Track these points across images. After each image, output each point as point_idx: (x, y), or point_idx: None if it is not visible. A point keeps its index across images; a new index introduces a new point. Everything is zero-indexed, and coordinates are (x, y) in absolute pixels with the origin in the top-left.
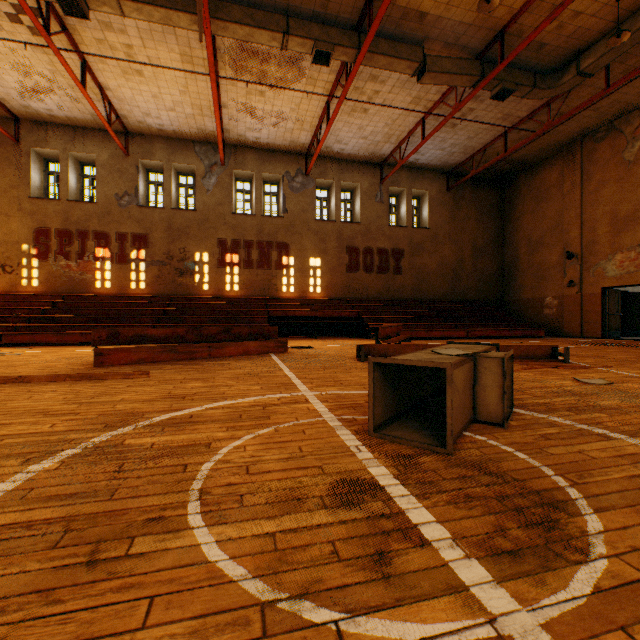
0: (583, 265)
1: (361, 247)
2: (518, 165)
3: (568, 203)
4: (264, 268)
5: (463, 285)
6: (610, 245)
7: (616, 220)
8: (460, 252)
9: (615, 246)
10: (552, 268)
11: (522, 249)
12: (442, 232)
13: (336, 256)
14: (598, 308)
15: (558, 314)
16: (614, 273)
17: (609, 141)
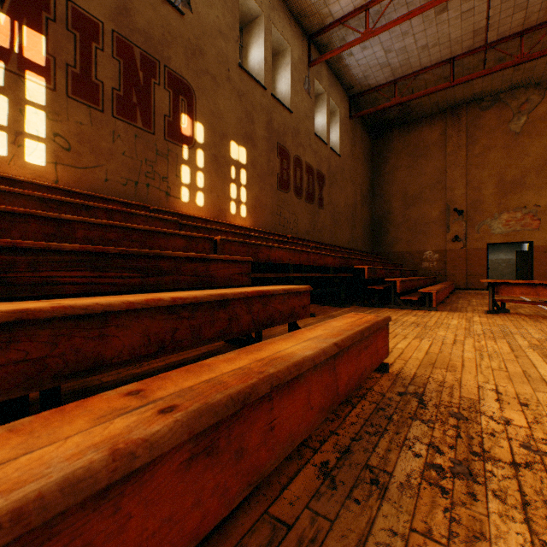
0: (468, 222)
1: (292, 153)
2: (402, 116)
3: (453, 162)
4: (135, 123)
5: (357, 233)
6: (497, 205)
7: (503, 183)
8: (355, 195)
9: (502, 206)
10: (433, 223)
11: (397, 203)
12: (347, 166)
13: (266, 154)
14: (484, 262)
15: (440, 267)
16: (501, 231)
17: (495, 111)
